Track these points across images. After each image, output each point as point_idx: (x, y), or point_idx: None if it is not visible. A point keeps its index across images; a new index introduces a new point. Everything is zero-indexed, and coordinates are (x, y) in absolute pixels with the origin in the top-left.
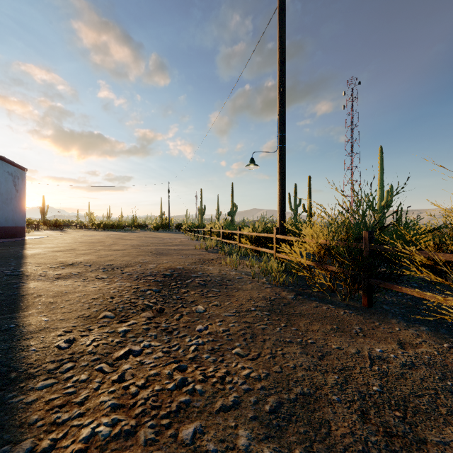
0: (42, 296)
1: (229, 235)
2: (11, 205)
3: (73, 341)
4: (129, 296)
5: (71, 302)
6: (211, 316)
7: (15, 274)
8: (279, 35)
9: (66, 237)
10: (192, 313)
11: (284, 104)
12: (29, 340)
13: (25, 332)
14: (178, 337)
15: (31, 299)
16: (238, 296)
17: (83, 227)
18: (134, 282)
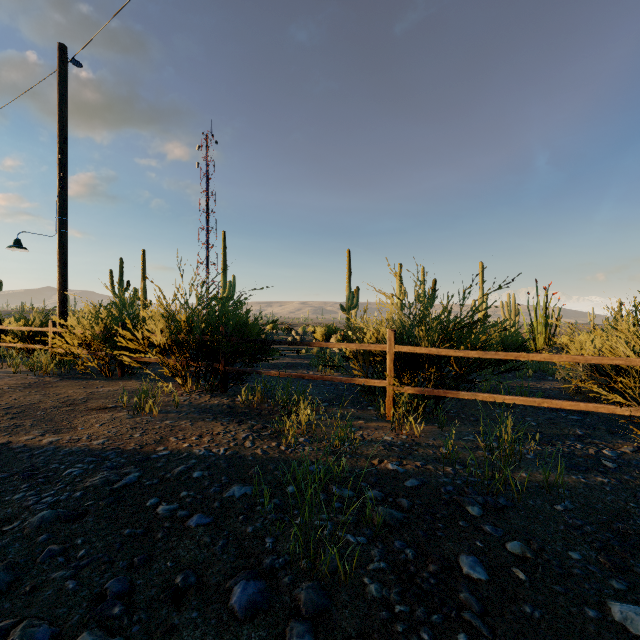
0: None
1: None
2: None
3: None
4: None
5: None
6: None
7: None
8: (60, 108)
9: None
10: None
11: (66, 186)
12: None
13: None
14: None
15: None
16: None
17: None
18: None
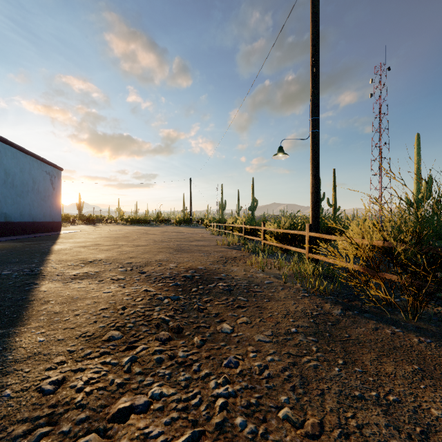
0: (50, 302)
1: (251, 230)
2: (49, 202)
3: (61, 380)
4: (143, 306)
5: (77, 313)
6: (241, 339)
7: (32, 273)
8: (312, 6)
9: (96, 231)
10: (217, 334)
11: (318, 84)
12: (8, 376)
13: (9, 360)
14: (199, 379)
15: (37, 306)
16: (271, 309)
17: (112, 222)
18: (151, 286)
